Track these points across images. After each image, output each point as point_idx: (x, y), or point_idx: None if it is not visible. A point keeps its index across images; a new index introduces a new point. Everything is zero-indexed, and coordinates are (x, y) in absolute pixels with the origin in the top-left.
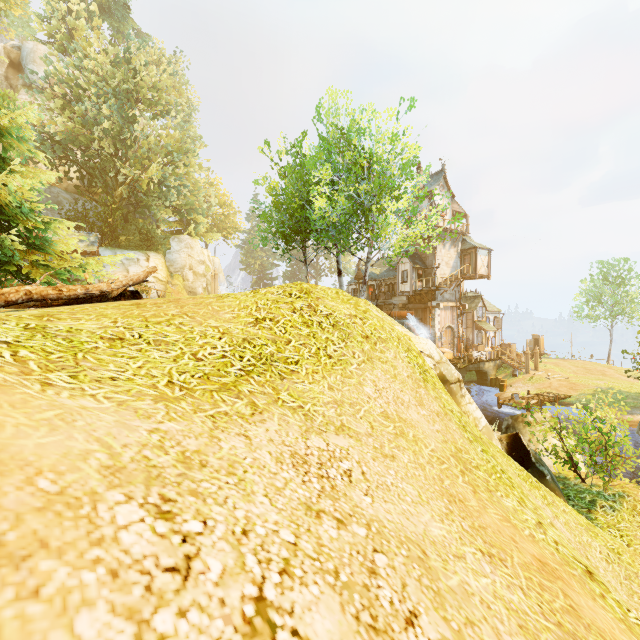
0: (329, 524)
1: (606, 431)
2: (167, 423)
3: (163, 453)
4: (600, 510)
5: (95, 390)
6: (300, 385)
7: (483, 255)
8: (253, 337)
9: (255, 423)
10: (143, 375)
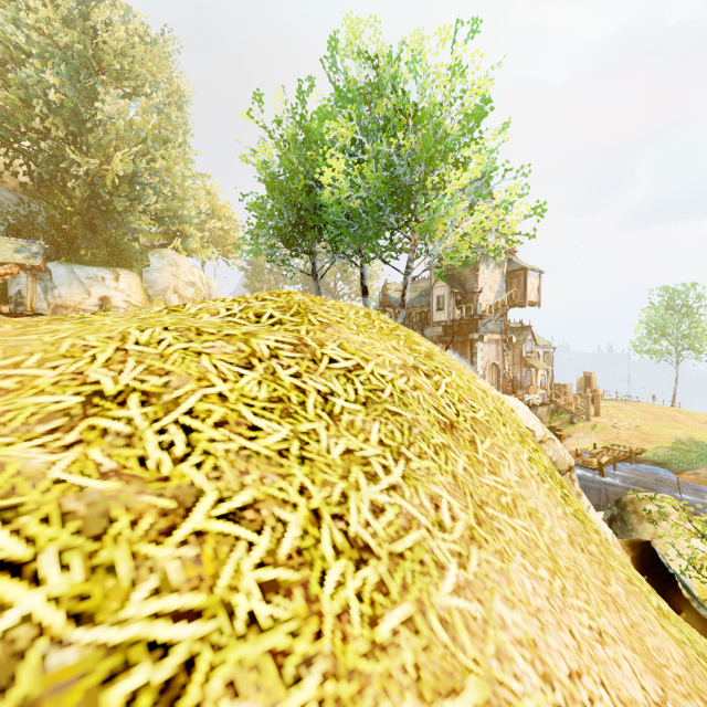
0: None
1: None
2: None
3: None
4: None
5: None
6: None
7: (533, 278)
8: None
9: None
10: None
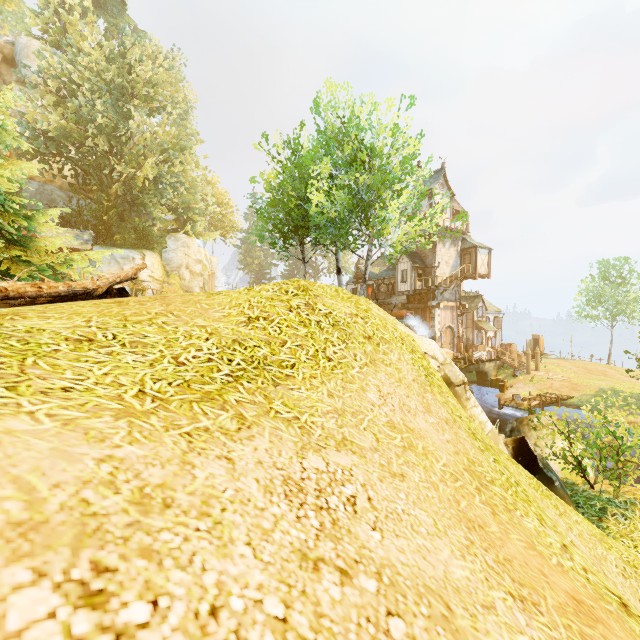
0: (330, 579)
1: (617, 435)
2: (126, 447)
3: (112, 492)
4: (611, 518)
5: (36, 405)
6: (296, 392)
7: (483, 254)
8: (244, 338)
9: (241, 441)
10: (108, 384)
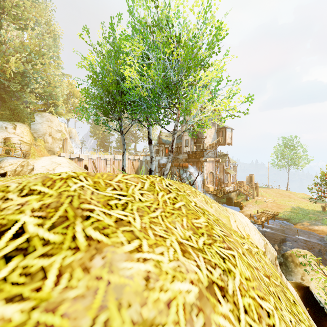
0: None
1: None
2: None
3: None
4: None
5: None
6: None
7: (229, 132)
8: None
9: None
10: None
